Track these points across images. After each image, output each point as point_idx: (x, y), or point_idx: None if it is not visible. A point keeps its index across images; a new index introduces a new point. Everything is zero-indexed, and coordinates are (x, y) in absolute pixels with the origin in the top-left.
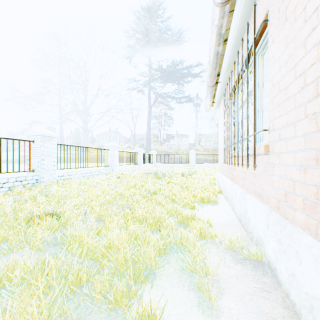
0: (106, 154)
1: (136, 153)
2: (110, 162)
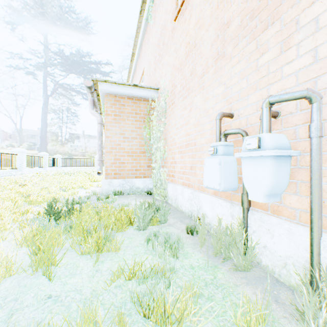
0: (14, 158)
1: (42, 157)
2: (18, 165)
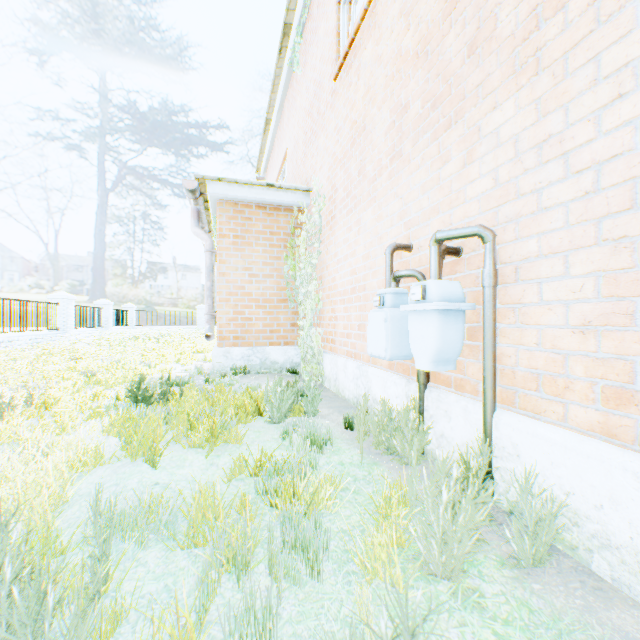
0: (53, 311)
1: (101, 309)
2: (61, 323)
